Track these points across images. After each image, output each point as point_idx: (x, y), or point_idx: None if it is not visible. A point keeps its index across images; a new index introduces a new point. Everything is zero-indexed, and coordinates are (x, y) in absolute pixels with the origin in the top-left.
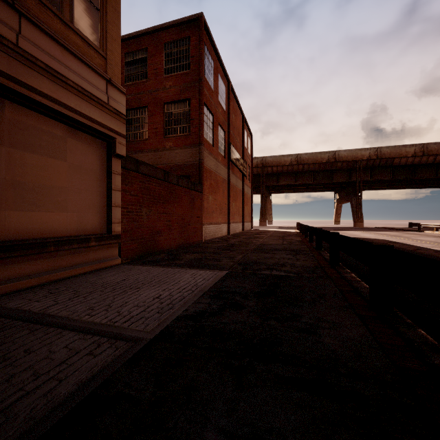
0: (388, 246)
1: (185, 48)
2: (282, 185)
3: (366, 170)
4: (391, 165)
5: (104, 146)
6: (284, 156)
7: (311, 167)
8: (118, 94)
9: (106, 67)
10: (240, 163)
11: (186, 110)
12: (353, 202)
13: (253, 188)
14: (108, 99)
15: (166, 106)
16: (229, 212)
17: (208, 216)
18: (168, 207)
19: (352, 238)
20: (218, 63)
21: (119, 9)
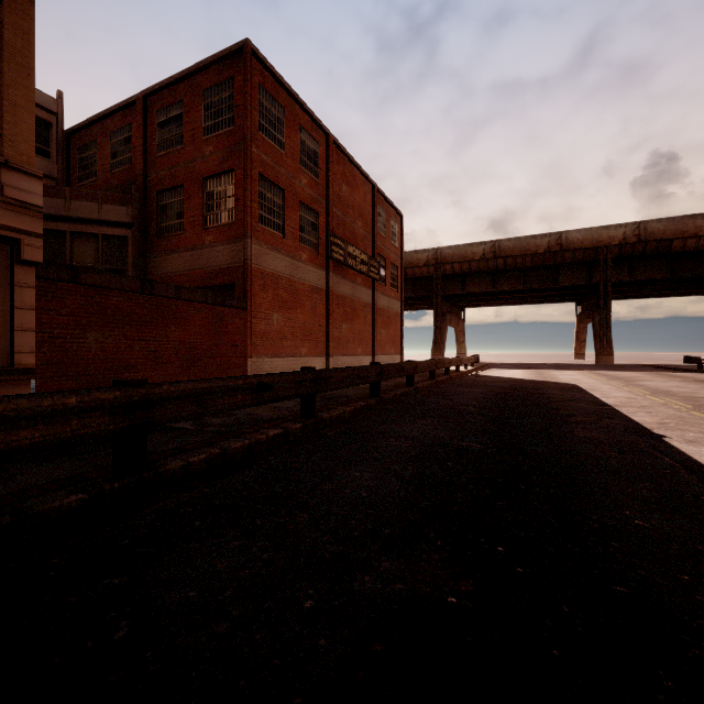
0: (121, 382)
1: (228, 94)
2: (476, 293)
3: (619, 263)
4: (668, 252)
5: (7, 250)
6: (473, 245)
7: (519, 262)
8: (26, 180)
9: (3, 146)
10: (359, 261)
11: (231, 186)
12: (595, 320)
13: (427, 300)
14: (4, 188)
15: (206, 183)
16: (329, 338)
17: (270, 344)
18: (152, 331)
19: (272, 374)
20: (298, 109)
21: (33, 64)
